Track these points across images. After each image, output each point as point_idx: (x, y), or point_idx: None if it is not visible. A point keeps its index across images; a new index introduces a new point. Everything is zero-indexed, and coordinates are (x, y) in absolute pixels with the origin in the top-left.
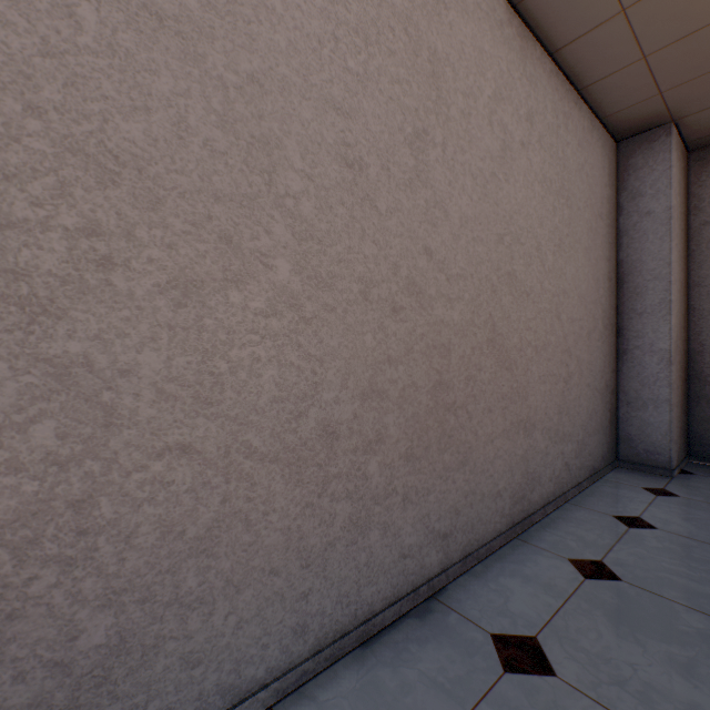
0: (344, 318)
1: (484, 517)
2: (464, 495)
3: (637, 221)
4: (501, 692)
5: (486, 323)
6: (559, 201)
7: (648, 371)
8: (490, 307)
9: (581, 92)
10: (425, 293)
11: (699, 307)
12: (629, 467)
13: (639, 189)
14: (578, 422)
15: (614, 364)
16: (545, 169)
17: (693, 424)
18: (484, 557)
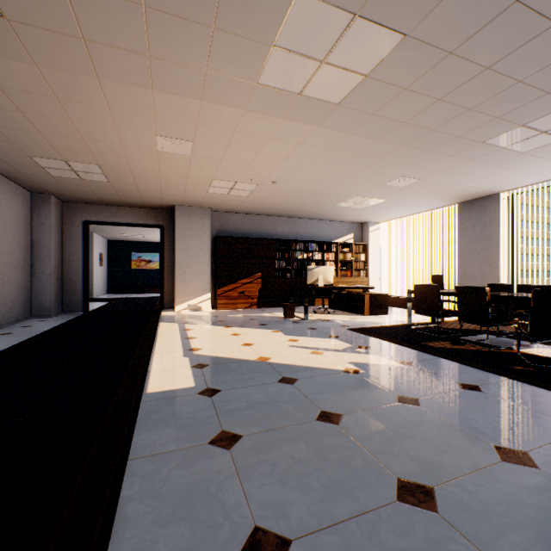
0: None
1: None
2: None
3: (40, 225)
4: None
5: None
6: None
7: (44, 281)
8: None
9: (11, 179)
10: None
11: (67, 258)
12: (37, 318)
13: (41, 214)
14: (10, 300)
15: (31, 279)
16: None
17: (65, 300)
18: None
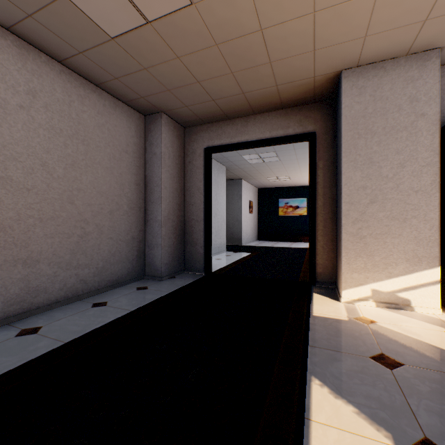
0: None
1: None
2: None
3: (152, 157)
4: None
5: None
6: (74, 141)
7: (155, 230)
8: None
9: (99, 86)
10: None
11: (188, 200)
12: (149, 278)
13: (152, 141)
14: (98, 257)
15: (143, 227)
16: (54, 122)
17: (186, 255)
18: None
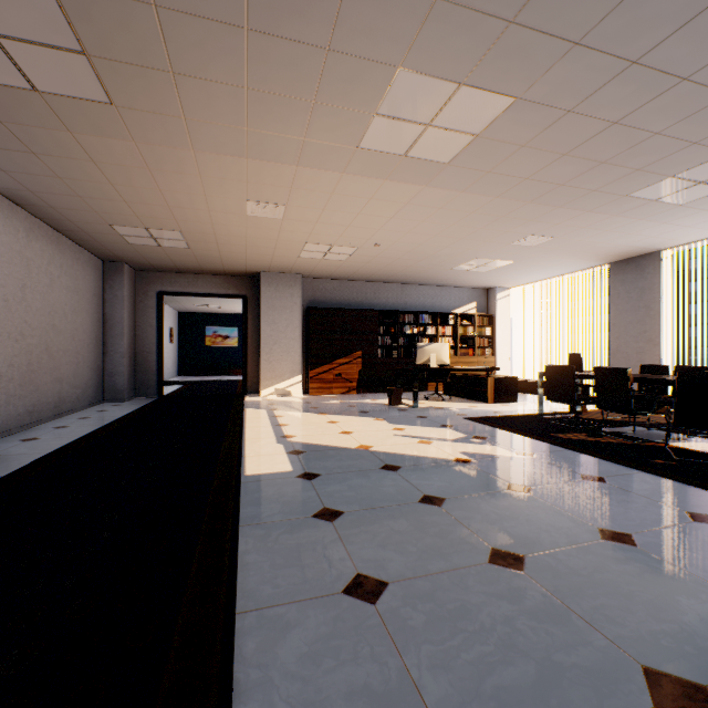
0: (5, 344)
1: (45, 410)
2: (38, 401)
3: (113, 298)
4: (57, 430)
5: (46, 343)
6: (75, 294)
7: (117, 361)
8: (47, 338)
9: (85, 248)
10: (26, 335)
11: (140, 335)
12: (110, 402)
13: (114, 285)
14: (84, 381)
15: (103, 358)
16: (69, 283)
17: (138, 382)
18: (45, 423)
